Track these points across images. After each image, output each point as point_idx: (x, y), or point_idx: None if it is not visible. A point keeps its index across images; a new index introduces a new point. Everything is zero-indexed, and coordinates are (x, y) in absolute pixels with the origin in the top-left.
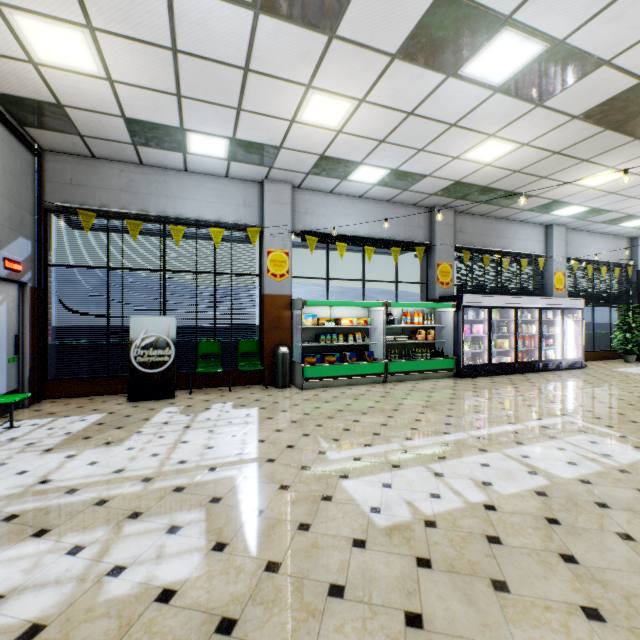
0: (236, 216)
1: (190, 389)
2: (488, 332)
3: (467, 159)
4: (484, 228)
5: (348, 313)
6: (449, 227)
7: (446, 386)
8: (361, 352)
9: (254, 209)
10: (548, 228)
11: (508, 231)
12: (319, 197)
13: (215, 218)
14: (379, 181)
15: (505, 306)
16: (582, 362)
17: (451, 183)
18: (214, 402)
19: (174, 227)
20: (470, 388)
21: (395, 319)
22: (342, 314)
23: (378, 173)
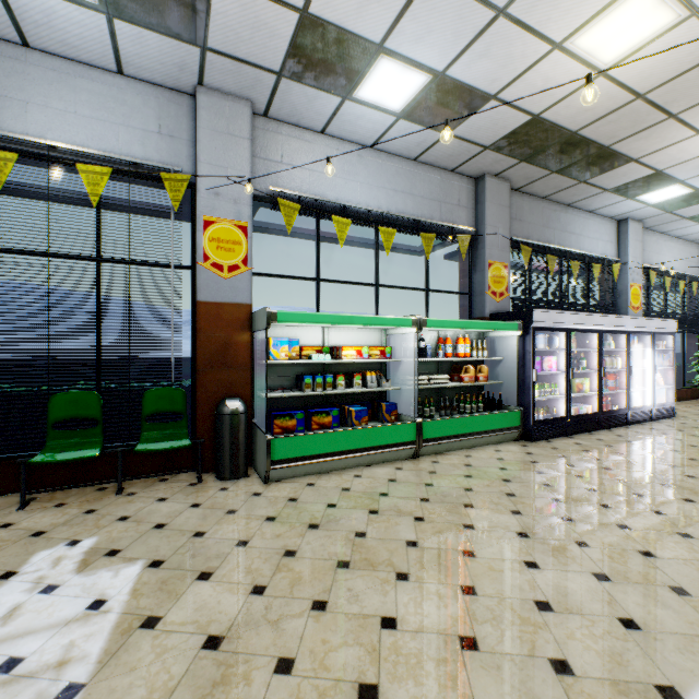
0: (142, 151)
1: (21, 497)
2: (566, 368)
3: (575, 52)
4: (546, 217)
5: (353, 338)
6: (504, 209)
7: (521, 463)
8: (375, 404)
9: (180, 143)
10: (622, 224)
11: (575, 224)
12: (303, 138)
13: (96, 150)
14: (408, 107)
15: (587, 328)
16: (674, 408)
17: (525, 121)
18: (49, 541)
19: None
20: (564, 467)
21: (428, 348)
22: (343, 339)
23: (409, 83)
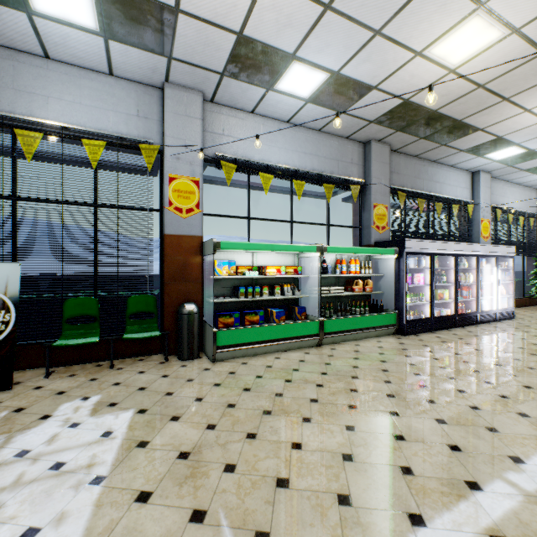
0: (126, 129)
1: (46, 369)
2: (430, 282)
3: (431, 57)
4: (417, 170)
5: (274, 260)
6: (385, 165)
7: (395, 349)
8: (290, 307)
9: (152, 122)
10: (475, 175)
11: (439, 175)
12: (238, 116)
13: (94, 129)
14: (313, 94)
15: (446, 253)
16: (513, 312)
17: (398, 103)
18: (69, 397)
19: (23, 132)
20: (425, 352)
21: (329, 267)
22: (267, 261)
23: (314, 79)
